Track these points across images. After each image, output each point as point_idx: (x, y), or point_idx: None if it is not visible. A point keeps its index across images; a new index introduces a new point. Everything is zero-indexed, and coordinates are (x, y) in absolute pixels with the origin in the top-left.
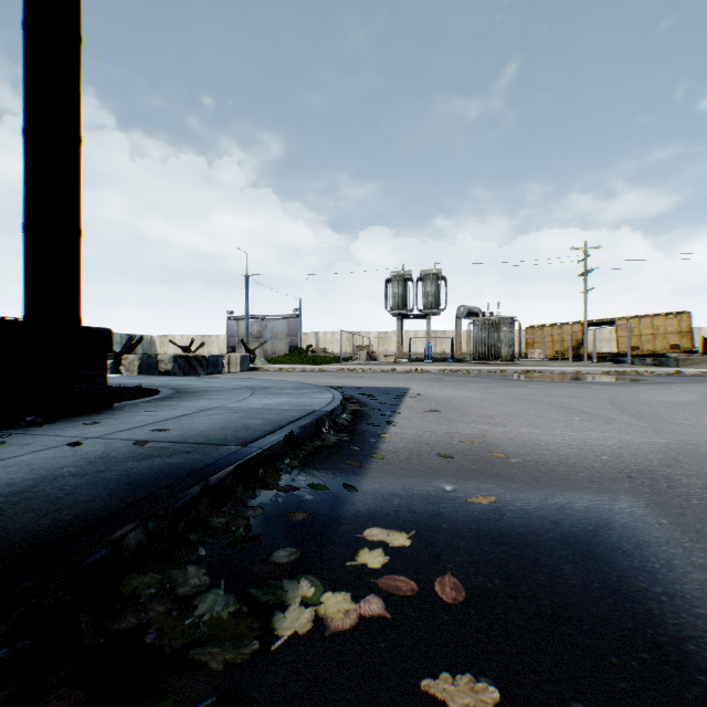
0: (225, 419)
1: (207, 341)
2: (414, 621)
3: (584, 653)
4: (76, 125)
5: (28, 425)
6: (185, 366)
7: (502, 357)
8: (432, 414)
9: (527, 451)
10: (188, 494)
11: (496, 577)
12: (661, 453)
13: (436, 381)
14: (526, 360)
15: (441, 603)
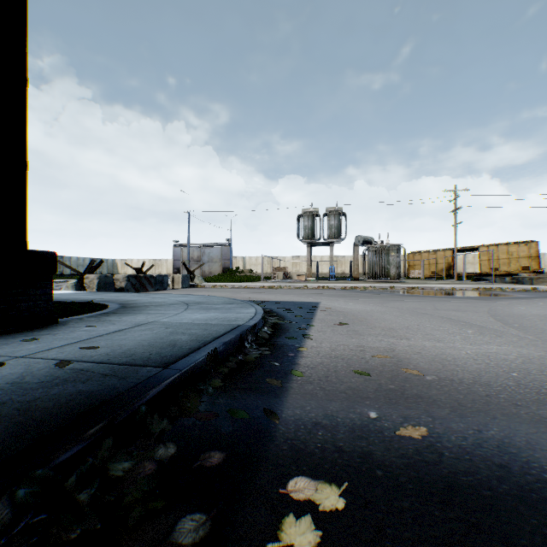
0: (156, 334)
1: (158, 264)
2: None
3: None
4: (23, 68)
5: None
6: (136, 284)
7: (390, 276)
8: (342, 327)
9: (438, 366)
10: (85, 437)
11: None
12: None
13: (341, 296)
14: (408, 279)
15: None
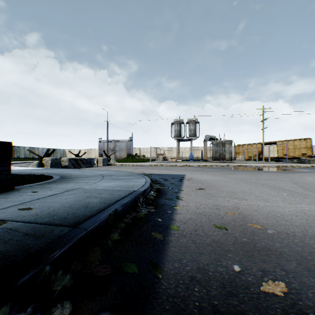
0: (77, 198)
1: (89, 152)
2: None
3: None
4: None
5: None
6: (74, 163)
7: (226, 159)
8: (201, 191)
9: (273, 221)
10: None
11: None
12: None
13: (197, 171)
14: (236, 160)
15: None
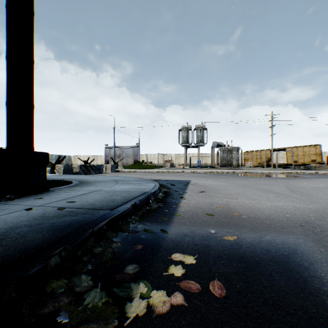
0: (103, 196)
1: (95, 158)
2: (200, 307)
3: (292, 327)
4: (31, 54)
5: (7, 199)
6: (85, 170)
7: (233, 165)
8: (202, 193)
9: (249, 212)
10: (83, 236)
11: (241, 281)
12: (314, 213)
13: (203, 177)
14: (244, 167)
15: (213, 297)
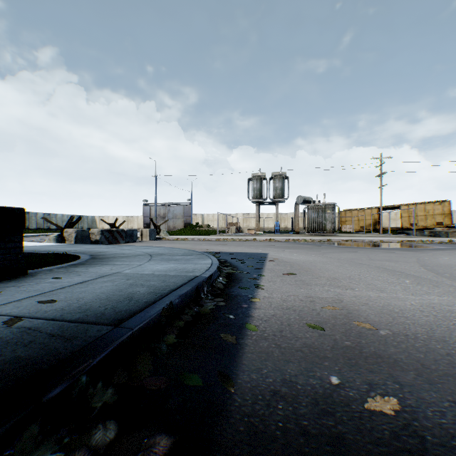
0: (116, 286)
1: (130, 220)
2: None
3: None
4: None
5: None
6: (109, 237)
7: (327, 230)
8: (290, 277)
9: (388, 319)
10: None
11: None
12: None
13: (285, 248)
14: (341, 232)
15: None
